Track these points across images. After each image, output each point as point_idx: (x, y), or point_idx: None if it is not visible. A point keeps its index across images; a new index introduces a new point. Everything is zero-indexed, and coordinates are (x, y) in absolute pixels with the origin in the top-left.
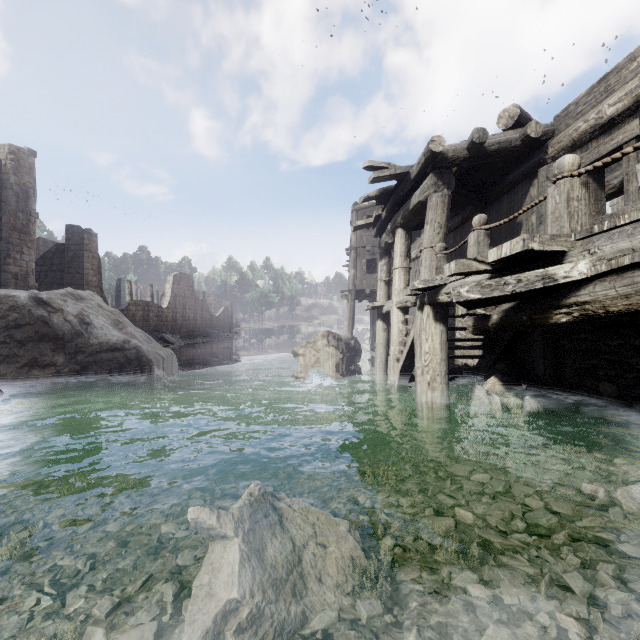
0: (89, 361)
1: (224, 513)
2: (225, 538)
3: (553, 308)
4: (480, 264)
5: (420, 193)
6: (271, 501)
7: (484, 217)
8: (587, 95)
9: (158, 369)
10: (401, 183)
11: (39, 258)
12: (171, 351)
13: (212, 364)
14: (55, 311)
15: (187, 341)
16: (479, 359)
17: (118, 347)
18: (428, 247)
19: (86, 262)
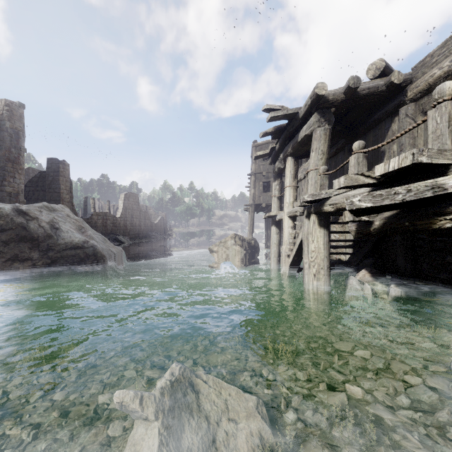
0: (57, 256)
1: (146, 397)
2: (147, 420)
3: (438, 215)
4: (366, 178)
5: (306, 128)
6: (189, 380)
7: (363, 143)
8: (441, 48)
9: (110, 262)
10: (291, 122)
11: (28, 181)
12: (121, 248)
13: (151, 258)
14: (32, 219)
15: (134, 241)
16: (350, 255)
17: (79, 246)
18: (313, 169)
19: (61, 184)
